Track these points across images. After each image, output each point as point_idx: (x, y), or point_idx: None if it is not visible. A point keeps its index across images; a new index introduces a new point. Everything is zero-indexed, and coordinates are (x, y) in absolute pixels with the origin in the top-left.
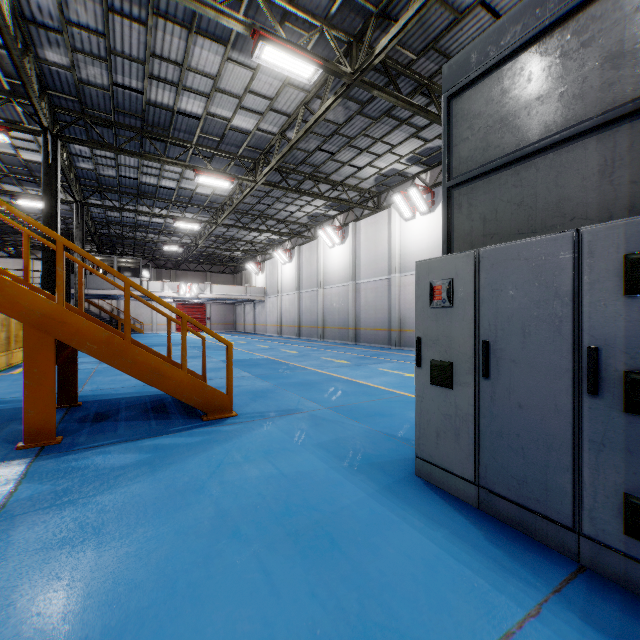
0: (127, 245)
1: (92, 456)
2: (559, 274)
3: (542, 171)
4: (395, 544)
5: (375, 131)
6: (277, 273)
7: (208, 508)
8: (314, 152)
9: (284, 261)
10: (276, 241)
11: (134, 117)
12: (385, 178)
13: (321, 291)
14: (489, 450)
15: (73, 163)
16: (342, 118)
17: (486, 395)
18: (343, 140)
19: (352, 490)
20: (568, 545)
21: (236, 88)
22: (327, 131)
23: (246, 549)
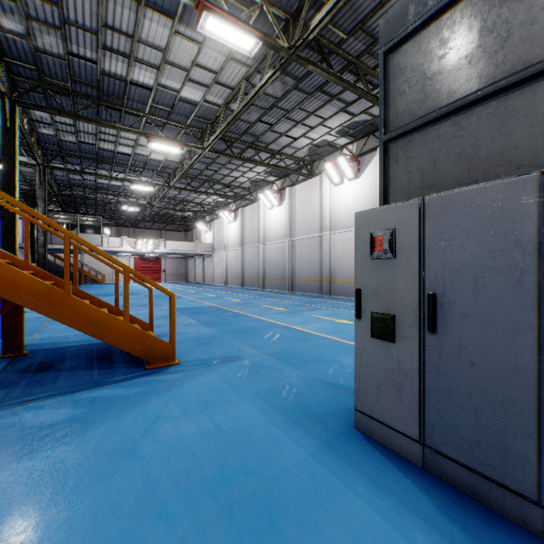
0: (89, 205)
1: (23, 412)
2: (519, 221)
3: (484, 119)
4: (340, 520)
5: (309, 105)
6: (223, 231)
7: (136, 476)
8: (255, 123)
9: (229, 221)
10: (222, 203)
11: (90, 86)
12: (317, 148)
13: (261, 247)
14: (436, 408)
15: (35, 129)
16: (280, 92)
17: (432, 350)
18: (281, 113)
19: (291, 448)
20: (530, 519)
21: (184, 61)
22: (267, 104)
23: (172, 534)
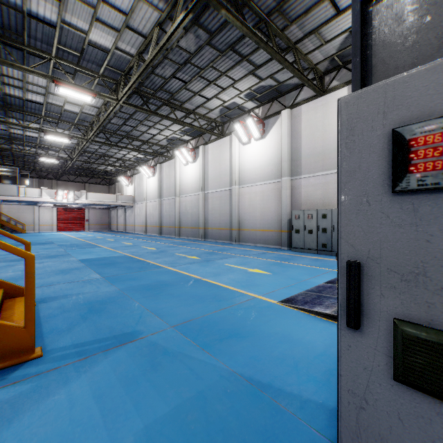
0: (6, 156)
1: None
2: None
3: None
4: None
5: (221, 64)
6: (143, 185)
7: None
8: (170, 79)
9: (149, 175)
10: (142, 159)
11: None
12: (228, 110)
13: (178, 199)
14: None
15: None
16: (193, 47)
17: None
18: (194, 70)
19: None
20: None
21: None
22: (180, 59)
23: None
